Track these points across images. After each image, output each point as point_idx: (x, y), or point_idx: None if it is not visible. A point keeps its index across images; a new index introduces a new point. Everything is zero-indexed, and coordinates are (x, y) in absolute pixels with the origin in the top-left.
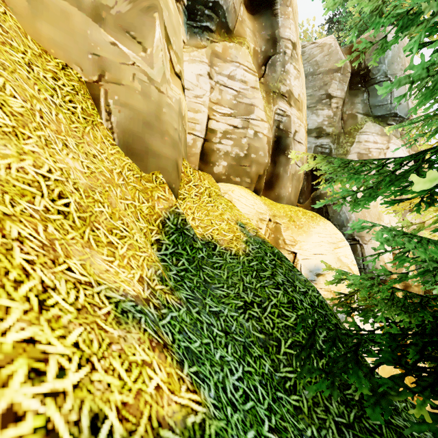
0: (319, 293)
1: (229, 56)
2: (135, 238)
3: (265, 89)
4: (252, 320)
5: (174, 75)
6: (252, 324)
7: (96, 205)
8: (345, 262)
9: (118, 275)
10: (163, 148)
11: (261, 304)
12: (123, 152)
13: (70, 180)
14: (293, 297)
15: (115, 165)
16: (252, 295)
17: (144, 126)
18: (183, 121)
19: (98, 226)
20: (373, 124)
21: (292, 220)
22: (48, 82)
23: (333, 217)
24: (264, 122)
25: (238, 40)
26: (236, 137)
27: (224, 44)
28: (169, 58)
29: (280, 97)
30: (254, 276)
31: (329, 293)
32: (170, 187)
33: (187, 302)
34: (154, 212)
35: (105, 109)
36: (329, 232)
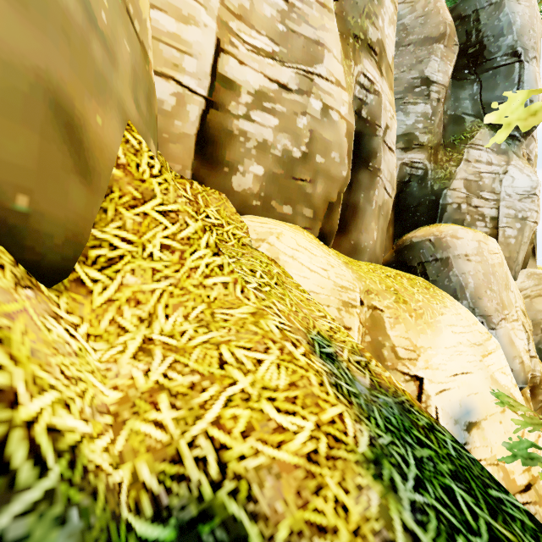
0: None
1: None
2: None
3: (339, 28)
4: None
5: None
6: None
7: None
8: (503, 384)
9: None
10: None
11: None
12: None
13: None
14: None
15: None
16: None
17: None
18: None
19: None
20: (488, 132)
21: (402, 300)
22: None
23: (436, 282)
24: (341, 88)
25: None
26: (285, 110)
27: None
28: None
29: (367, 50)
30: None
31: (496, 470)
32: None
33: None
34: None
35: None
36: (467, 320)
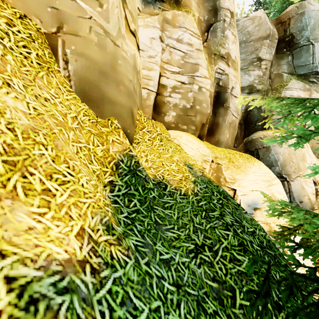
0: (265, 231)
1: (178, 22)
2: (81, 182)
3: (207, 52)
4: (203, 266)
5: (129, 32)
6: (204, 271)
7: (36, 147)
8: (278, 197)
9: (47, 232)
10: (118, 96)
11: (212, 247)
12: (80, 98)
13: (4, 119)
14: (243, 238)
15: (70, 109)
16: (203, 237)
17: (100, 75)
18: (138, 76)
19: (34, 170)
20: (297, 81)
21: (231, 161)
22: (0, 26)
23: (263, 158)
24: (207, 78)
25: (185, 9)
26: (183, 91)
27: (174, 12)
28: (124, 15)
29: (220, 58)
30: (204, 217)
31: (265, 225)
32: (125, 132)
33: (136, 251)
34: (108, 155)
35: (63, 58)
36: (263, 171)
